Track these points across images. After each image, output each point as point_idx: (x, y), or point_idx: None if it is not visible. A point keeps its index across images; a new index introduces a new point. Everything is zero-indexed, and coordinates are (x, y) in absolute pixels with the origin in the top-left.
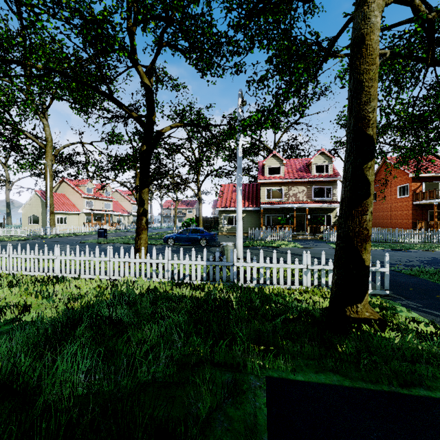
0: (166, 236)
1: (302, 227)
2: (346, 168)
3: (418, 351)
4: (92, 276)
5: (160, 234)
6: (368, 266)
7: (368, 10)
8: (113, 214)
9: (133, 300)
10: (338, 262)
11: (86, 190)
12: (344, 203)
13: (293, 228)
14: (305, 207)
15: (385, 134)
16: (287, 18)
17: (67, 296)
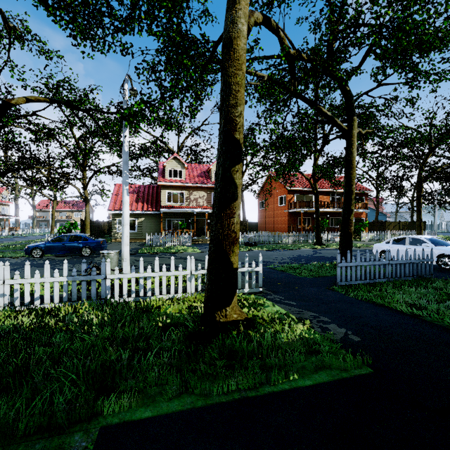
0: (30, 245)
1: (203, 232)
2: (217, 170)
3: (270, 346)
4: None
5: (25, 244)
6: (236, 268)
7: (236, 15)
8: None
9: None
10: (210, 267)
11: None
12: (215, 205)
13: (193, 233)
14: (205, 212)
15: (270, 152)
16: (176, 10)
17: None
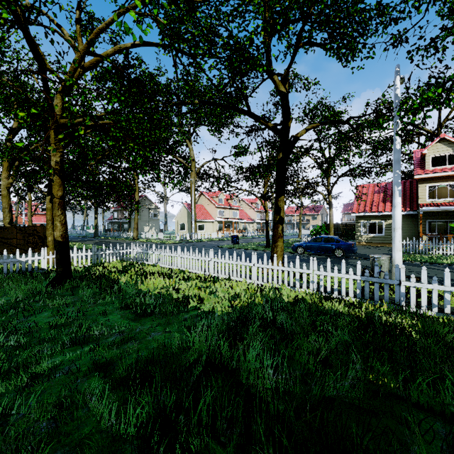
0: (295, 244)
1: None
2: None
3: None
4: (239, 278)
5: (285, 242)
6: None
7: None
8: (240, 222)
9: (286, 307)
10: None
11: (219, 201)
12: None
13: None
14: None
15: None
16: None
17: (226, 294)
